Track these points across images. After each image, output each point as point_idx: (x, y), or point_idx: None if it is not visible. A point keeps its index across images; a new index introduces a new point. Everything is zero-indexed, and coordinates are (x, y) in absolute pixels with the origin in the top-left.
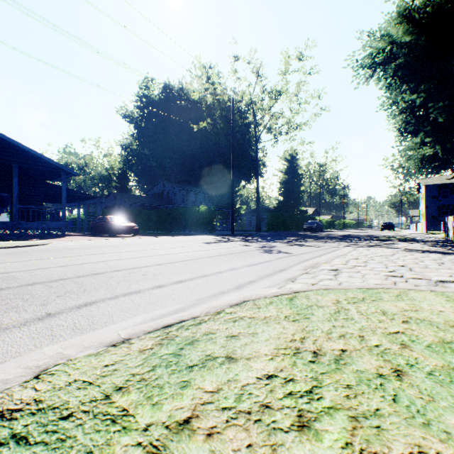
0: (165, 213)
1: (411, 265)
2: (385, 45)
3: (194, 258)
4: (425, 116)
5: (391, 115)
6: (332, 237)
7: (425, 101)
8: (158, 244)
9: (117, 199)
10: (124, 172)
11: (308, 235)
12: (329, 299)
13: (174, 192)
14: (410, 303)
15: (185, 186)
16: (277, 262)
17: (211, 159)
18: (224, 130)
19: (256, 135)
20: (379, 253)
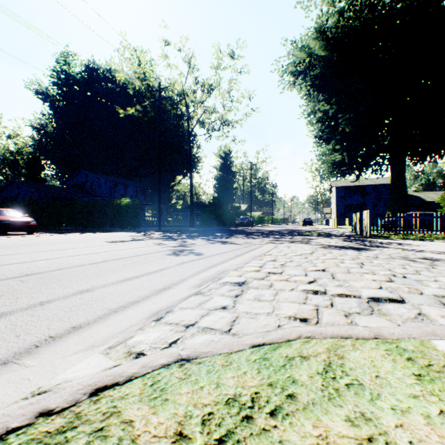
0: (80, 206)
1: (333, 269)
2: (305, 56)
3: (51, 269)
4: (336, 126)
5: (310, 123)
6: (259, 233)
7: (336, 112)
8: (40, 245)
9: (21, 189)
10: (36, 158)
11: (237, 231)
12: (159, 431)
13: (98, 183)
14: (357, 412)
15: (113, 178)
16: (172, 272)
17: (143, 151)
18: (155, 119)
19: (189, 128)
20: (299, 251)
